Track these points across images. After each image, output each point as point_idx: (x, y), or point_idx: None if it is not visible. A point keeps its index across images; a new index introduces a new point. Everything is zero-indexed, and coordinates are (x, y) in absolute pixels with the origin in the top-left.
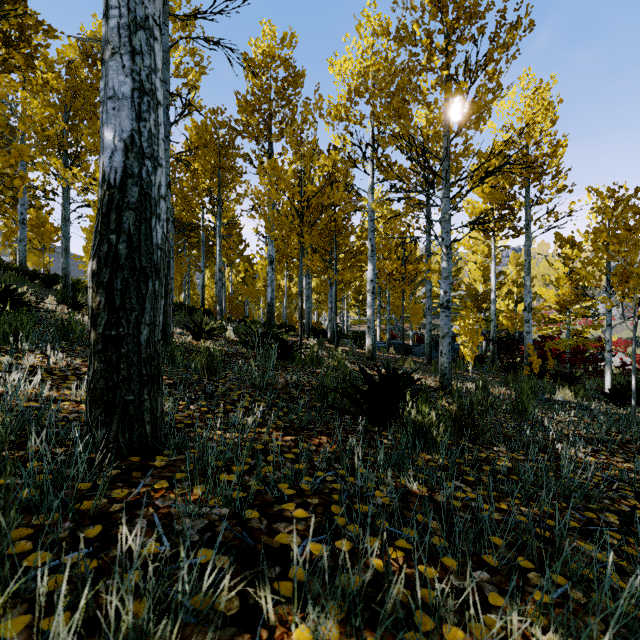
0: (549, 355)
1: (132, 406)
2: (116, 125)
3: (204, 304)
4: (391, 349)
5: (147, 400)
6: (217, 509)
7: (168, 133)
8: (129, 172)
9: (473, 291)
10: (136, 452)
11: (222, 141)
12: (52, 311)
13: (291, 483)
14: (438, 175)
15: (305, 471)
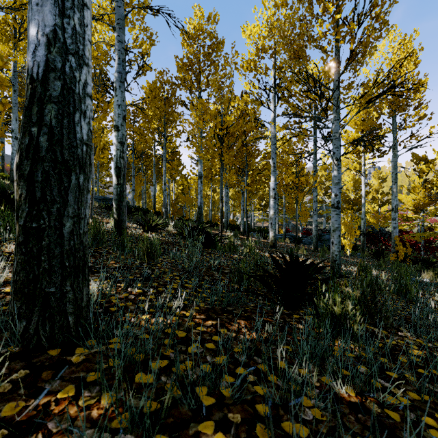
0: (407, 245)
1: (53, 298)
2: (39, 20)
3: (155, 208)
4: (286, 239)
5: (70, 291)
6: (120, 436)
7: (123, 79)
8: (51, 66)
9: (346, 197)
10: (58, 343)
11: (166, 93)
12: None
13: (210, 387)
14: (330, 102)
15: (225, 369)
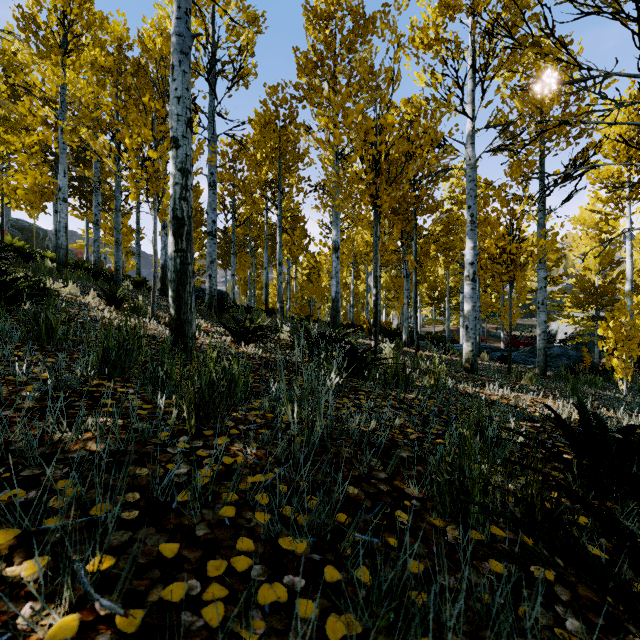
0: None
1: None
2: None
3: (267, 302)
4: (482, 354)
5: None
6: None
7: (188, 49)
8: None
9: (587, 283)
10: None
11: (282, 120)
12: (83, 307)
13: None
14: None
15: None
